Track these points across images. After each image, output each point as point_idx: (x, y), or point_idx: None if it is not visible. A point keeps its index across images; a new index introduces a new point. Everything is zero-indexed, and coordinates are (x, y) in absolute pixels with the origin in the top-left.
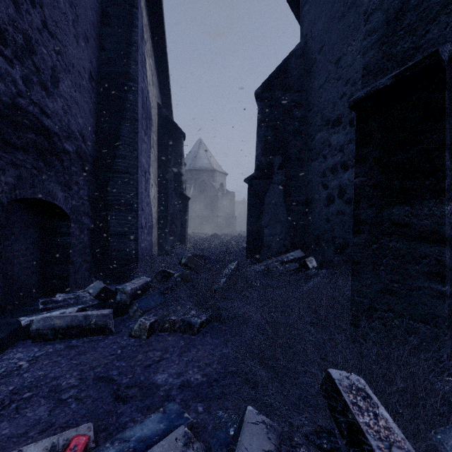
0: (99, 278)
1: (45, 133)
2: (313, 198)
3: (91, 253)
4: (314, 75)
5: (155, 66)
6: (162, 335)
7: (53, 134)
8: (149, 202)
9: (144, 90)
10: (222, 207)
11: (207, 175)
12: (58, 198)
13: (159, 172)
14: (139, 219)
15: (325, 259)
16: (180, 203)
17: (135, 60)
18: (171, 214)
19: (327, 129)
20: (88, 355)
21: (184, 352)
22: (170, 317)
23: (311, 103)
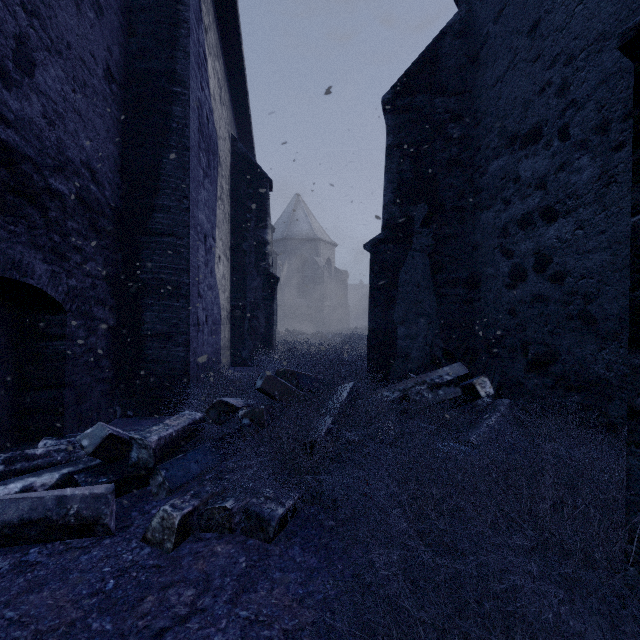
0: (127, 407)
1: (1, 153)
2: (484, 275)
3: (112, 367)
4: (486, 63)
5: (226, 77)
6: (207, 538)
7: (21, 158)
8: (213, 284)
9: (203, 105)
10: (330, 293)
11: (308, 246)
12: (37, 274)
13: (233, 239)
14: (192, 311)
15: (507, 380)
16: (264, 286)
17: (186, 50)
18: (250, 303)
19: (511, 152)
20: (45, 593)
21: (243, 590)
22: (223, 502)
23: (479, 112)
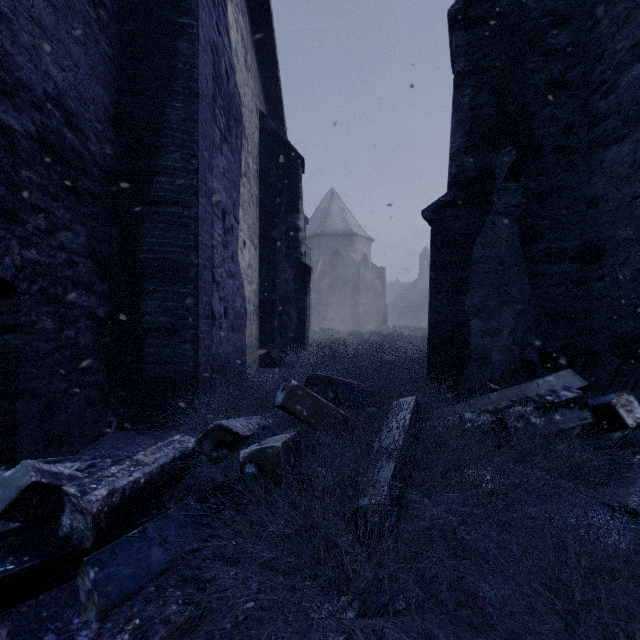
0: (124, 418)
1: None
2: (612, 240)
3: (104, 368)
4: None
5: (253, 43)
6: None
7: None
8: (236, 271)
9: (220, 53)
10: (366, 290)
11: (343, 242)
12: None
13: (262, 226)
14: (203, 300)
15: None
16: (296, 278)
17: None
18: (281, 296)
19: None
20: None
21: None
22: None
23: (600, 3)
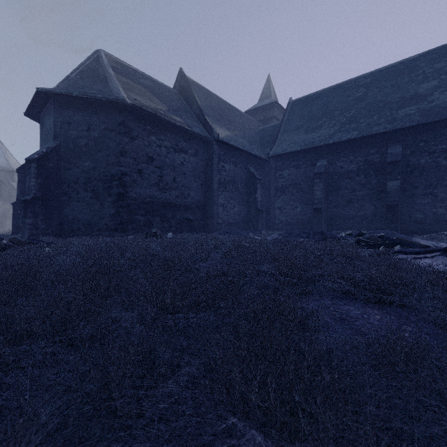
0: None
1: None
2: None
3: None
4: None
5: None
6: None
7: None
8: None
9: None
10: None
11: (5, 175)
12: None
13: None
14: None
15: None
16: None
17: None
18: None
19: None
20: None
21: None
22: None
23: None
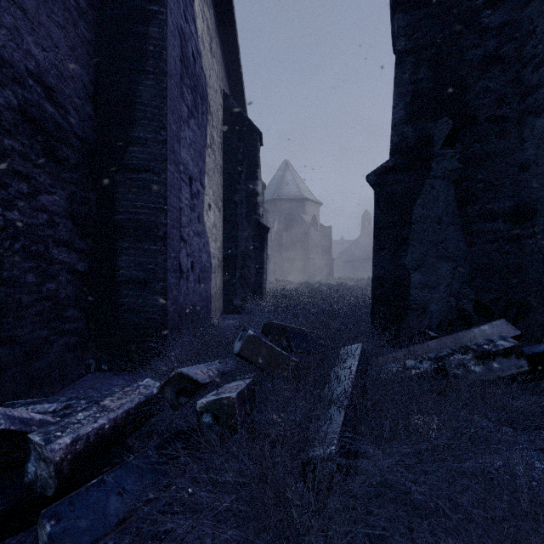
0: (102, 360)
1: None
2: (543, 201)
3: (84, 317)
4: None
5: (218, 32)
6: None
7: None
8: (202, 231)
9: (187, 39)
10: (315, 247)
11: (296, 205)
12: None
13: (225, 192)
14: (172, 256)
15: None
16: (255, 236)
17: None
18: (241, 252)
19: None
20: None
21: None
22: None
23: None
